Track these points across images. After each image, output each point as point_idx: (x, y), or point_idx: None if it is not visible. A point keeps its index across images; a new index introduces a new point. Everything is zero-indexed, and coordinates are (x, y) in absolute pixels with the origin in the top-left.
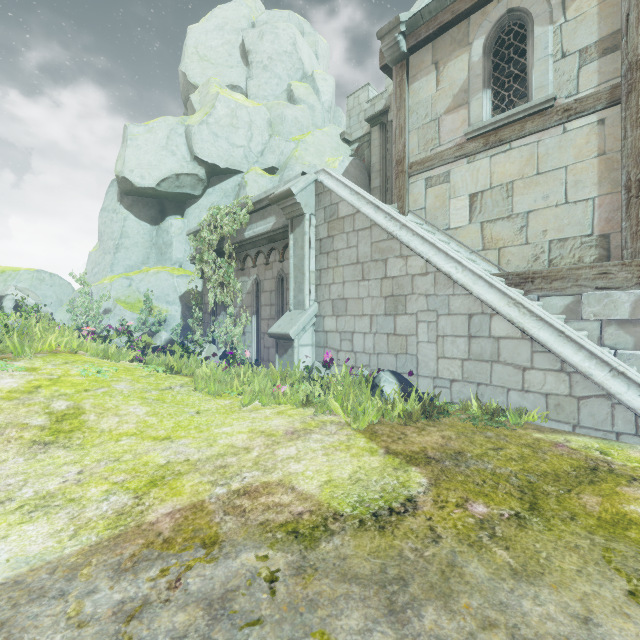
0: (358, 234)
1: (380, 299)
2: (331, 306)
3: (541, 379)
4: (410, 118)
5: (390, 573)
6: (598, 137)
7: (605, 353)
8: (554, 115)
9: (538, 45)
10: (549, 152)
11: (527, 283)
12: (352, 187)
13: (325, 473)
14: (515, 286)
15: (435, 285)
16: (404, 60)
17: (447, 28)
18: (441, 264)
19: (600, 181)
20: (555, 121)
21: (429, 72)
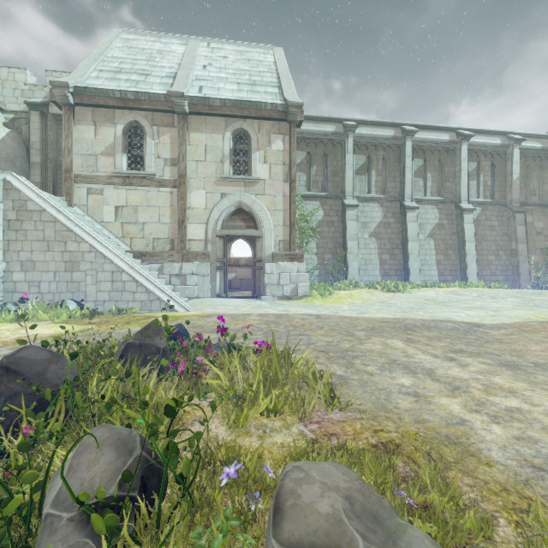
0: (45, 224)
1: (62, 262)
2: (20, 265)
3: (140, 296)
4: (76, 145)
5: (87, 334)
6: (171, 198)
7: (162, 285)
8: (155, 182)
9: (148, 146)
10: (153, 198)
11: (143, 257)
12: (39, 193)
13: (53, 331)
14: (138, 258)
15: (96, 258)
16: (72, 107)
17: (102, 107)
18: (99, 248)
19: (171, 217)
20: (155, 185)
21: (90, 124)
